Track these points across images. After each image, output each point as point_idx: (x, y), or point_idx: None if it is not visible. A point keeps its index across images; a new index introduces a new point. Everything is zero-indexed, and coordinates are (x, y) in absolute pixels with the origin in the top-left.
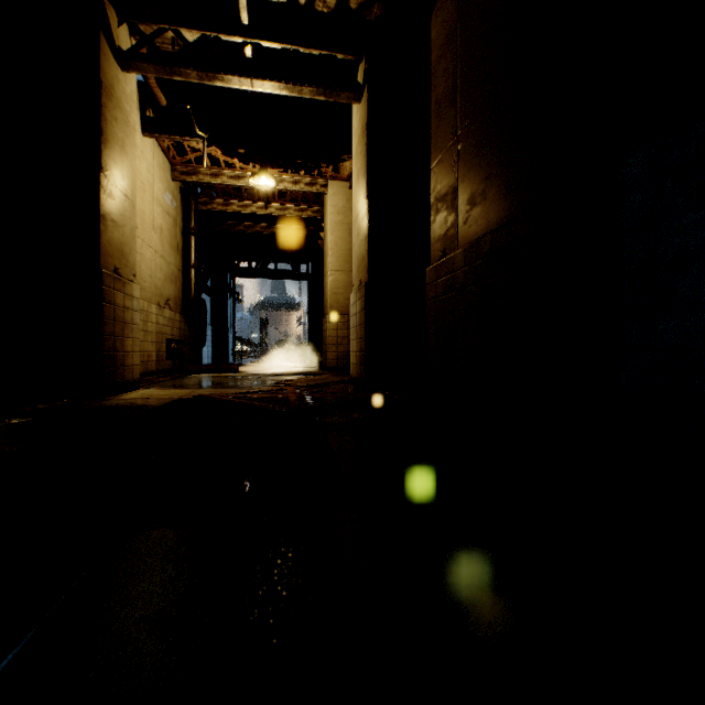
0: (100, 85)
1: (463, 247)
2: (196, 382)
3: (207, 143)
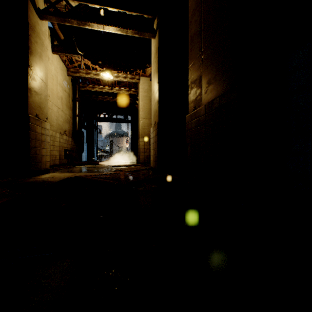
0: (28, 25)
1: (204, 104)
2: (77, 169)
3: (83, 57)
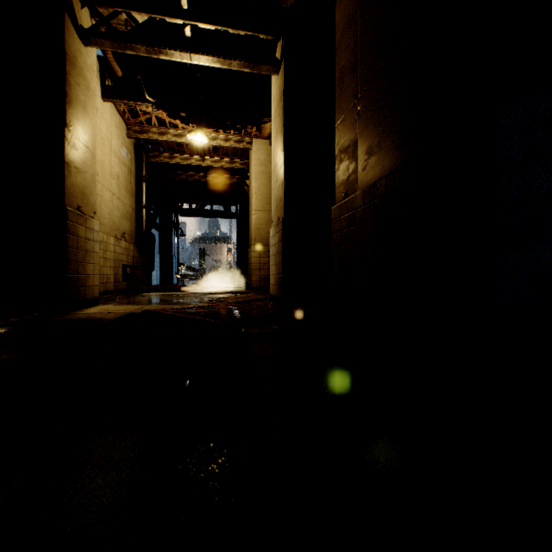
0: (65, 56)
1: (362, 189)
2: (146, 300)
3: (155, 107)
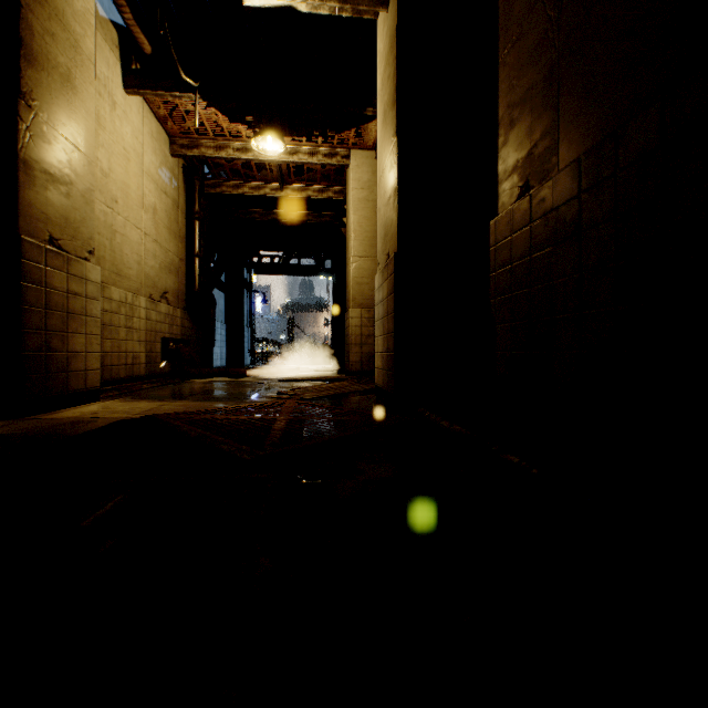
0: None
1: (574, 158)
2: (183, 390)
3: (202, 100)
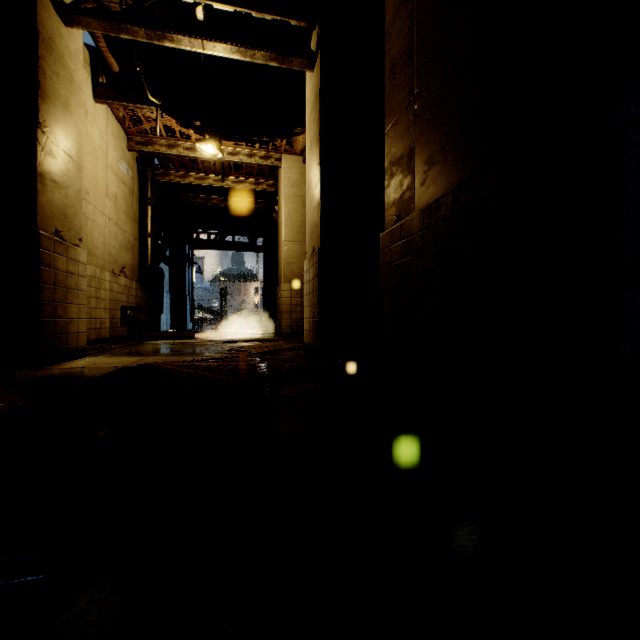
0: (37, 35)
1: (420, 209)
2: (149, 349)
3: (161, 112)
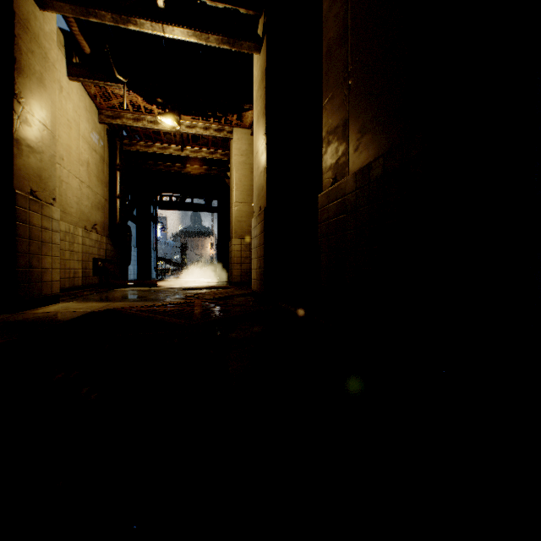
0: (13, 15)
1: (354, 172)
2: (116, 296)
3: (128, 89)
